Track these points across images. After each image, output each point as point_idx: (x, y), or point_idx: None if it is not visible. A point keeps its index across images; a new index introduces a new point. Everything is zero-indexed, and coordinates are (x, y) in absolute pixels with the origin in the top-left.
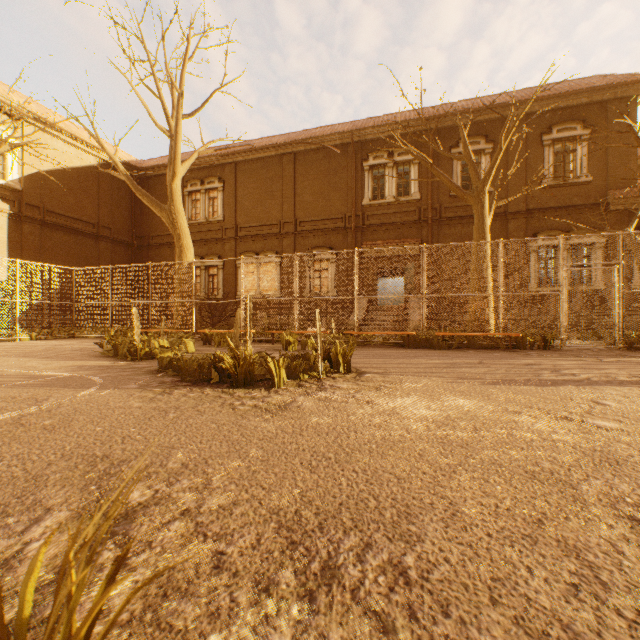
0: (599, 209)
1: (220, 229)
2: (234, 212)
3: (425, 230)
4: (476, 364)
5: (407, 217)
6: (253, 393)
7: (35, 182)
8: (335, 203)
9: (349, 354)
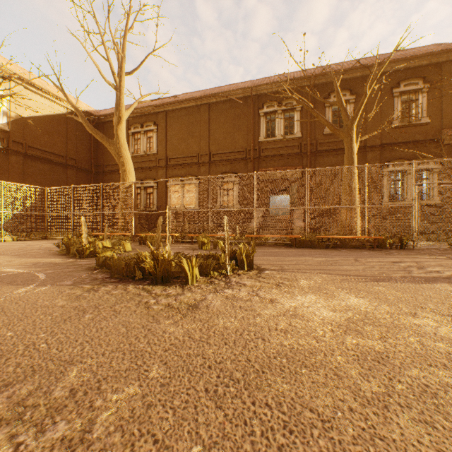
0: (435, 143)
1: (155, 160)
2: (165, 147)
3: (305, 160)
4: (353, 261)
5: (292, 150)
6: (169, 290)
7: (19, 125)
8: (239, 140)
9: (251, 254)
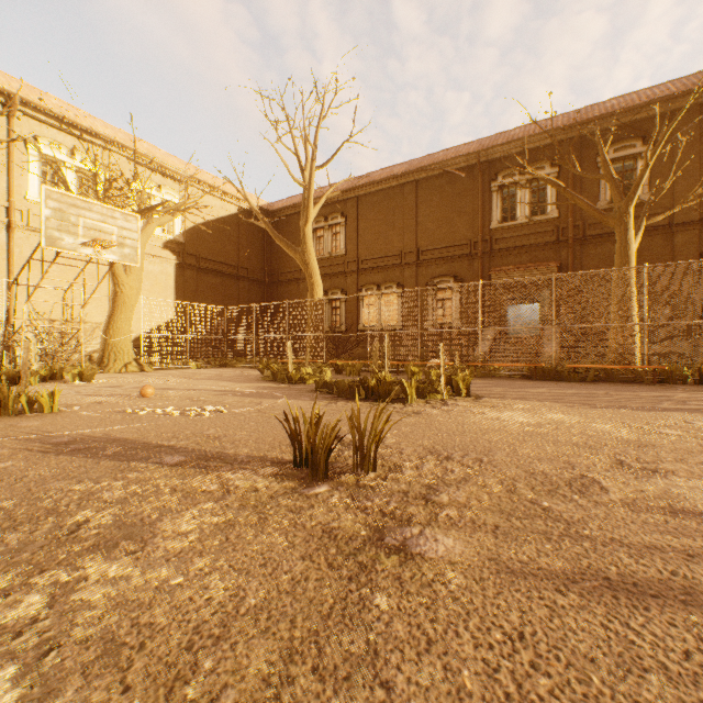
0: None
1: (342, 263)
2: (356, 245)
3: (564, 251)
4: (599, 394)
5: (542, 238)
6: (393, 405)
7: (193, 234)
8: (459, 229)
9: (469, 381)
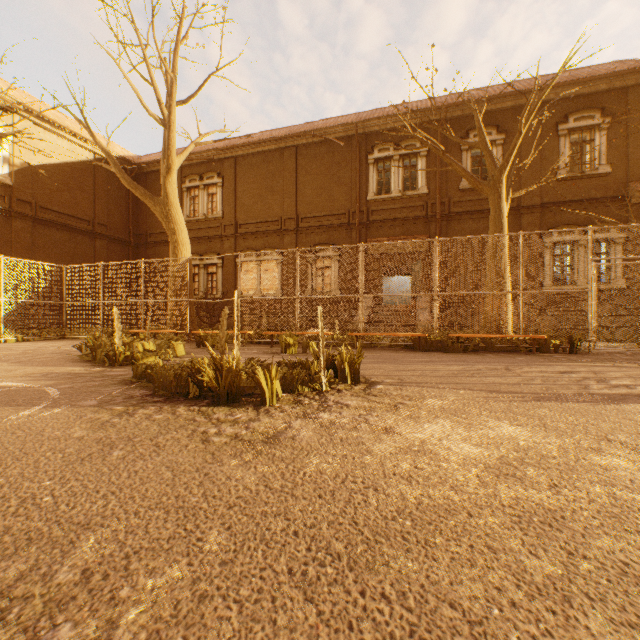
0: (619, 202)
1: (219, 226)
2: (234, 208)
3: (433, 226)
4: (503, 371)
5: (414, 212)
6: (237, 414)
7: (26, 177)
8: (338, 198)
9: (357, 361)
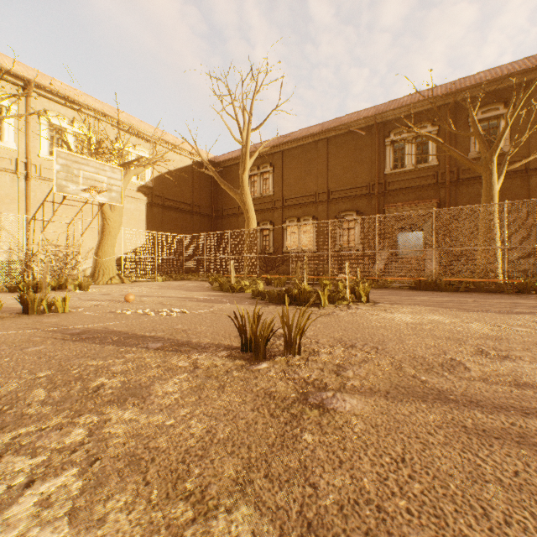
0: None
1: (271, 201)
2: (281, 188)
3: (442, 191)
4: (468, 301)
5: (425, 181)
6: (310, 309)
7: (159, 181)
8: (360, 174)
9: (368, 290)
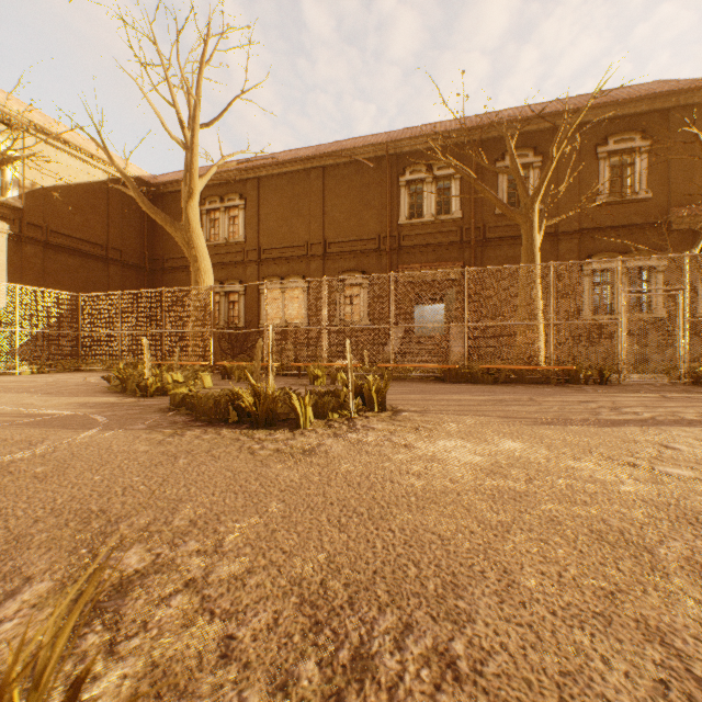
0: (660, 229)
1: (241, 251)
2: (257, 232)
3: (467, 252)
4: (526, 401)
5: (447, 238)
6: (275, 435)
7: (37, 199)
8: (368, 222)
9: (384, 390)
